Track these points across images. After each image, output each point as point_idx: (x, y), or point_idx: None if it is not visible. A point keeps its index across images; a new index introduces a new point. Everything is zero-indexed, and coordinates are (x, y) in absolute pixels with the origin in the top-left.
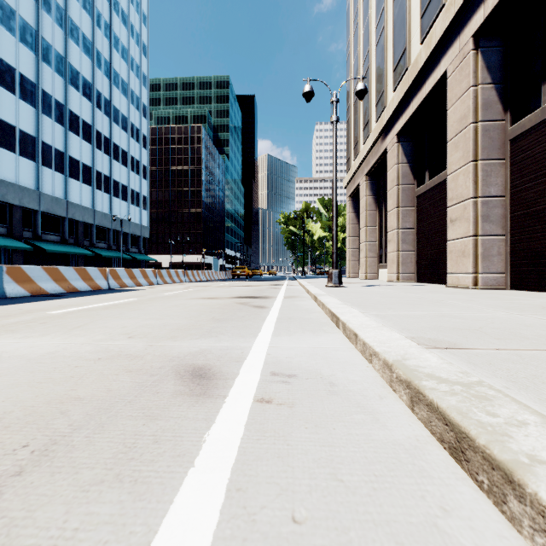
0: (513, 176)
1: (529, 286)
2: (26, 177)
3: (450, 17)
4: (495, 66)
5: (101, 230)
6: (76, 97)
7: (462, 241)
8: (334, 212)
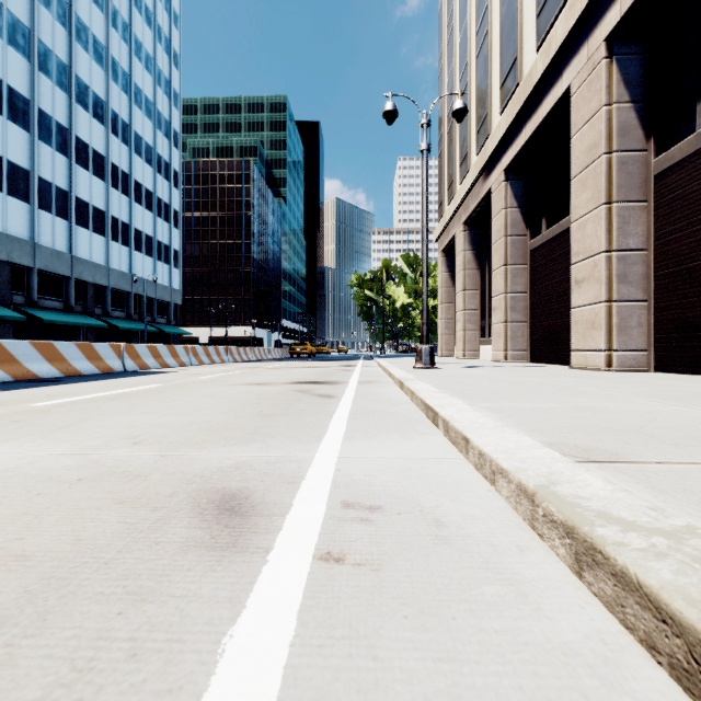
0: (658, 223)
1: (679, 367)
2: (17, 223)
3: (575, 15)
4: (634, 79)
5: (117, 295)
6: (84, 119)
7: (592, 308)
8: (425, 269)
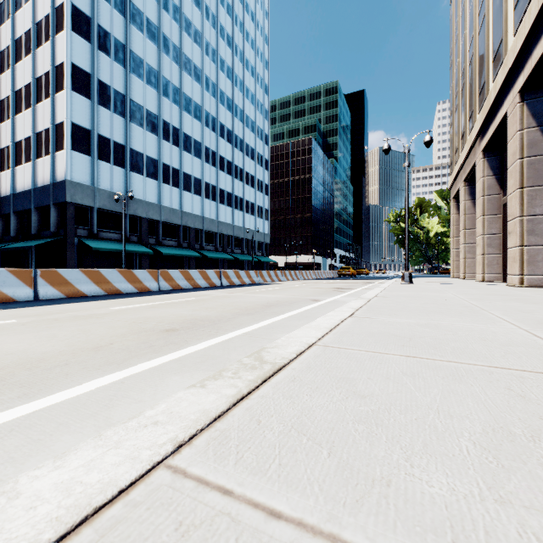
0: None
1: None
2: (197, 207)
3: (504, 74)
4: (540, 112)
5: (237, 240)
6: (223, 144)
7: (514, 249)
8: (406, 230)
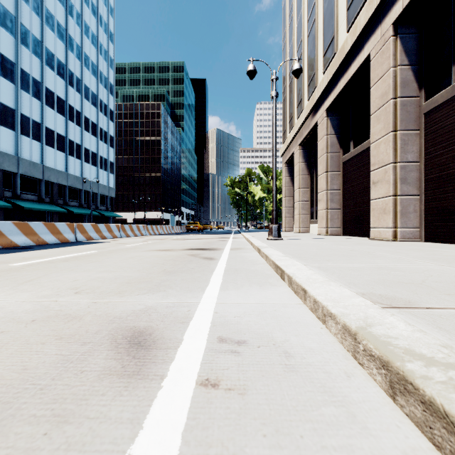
0: (427, 144)
1: (441, 238)
2: (7, 144)
3: (372, 8)
4: (411, 50)
5: (73, 191)
6: (51, 76)
7: (383, 200)
8: (274, 174)
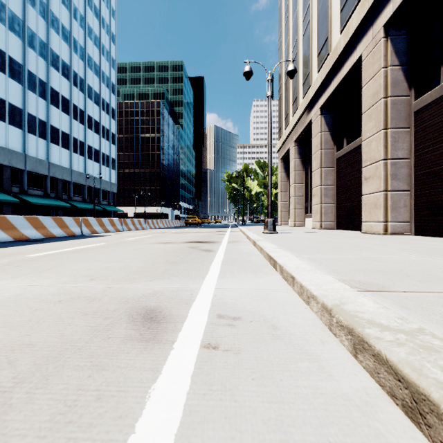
0: (416, 141)
1: (430, 232)
2: (15, 142)
3: (364, 11)
4: (401, 51)
5: (77, 186)
6: (56, 77)
7: (375, 195)
8: (269, 171)
